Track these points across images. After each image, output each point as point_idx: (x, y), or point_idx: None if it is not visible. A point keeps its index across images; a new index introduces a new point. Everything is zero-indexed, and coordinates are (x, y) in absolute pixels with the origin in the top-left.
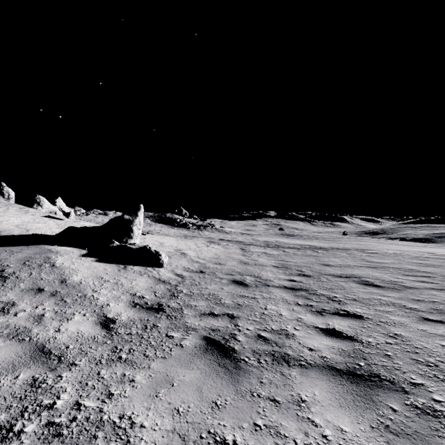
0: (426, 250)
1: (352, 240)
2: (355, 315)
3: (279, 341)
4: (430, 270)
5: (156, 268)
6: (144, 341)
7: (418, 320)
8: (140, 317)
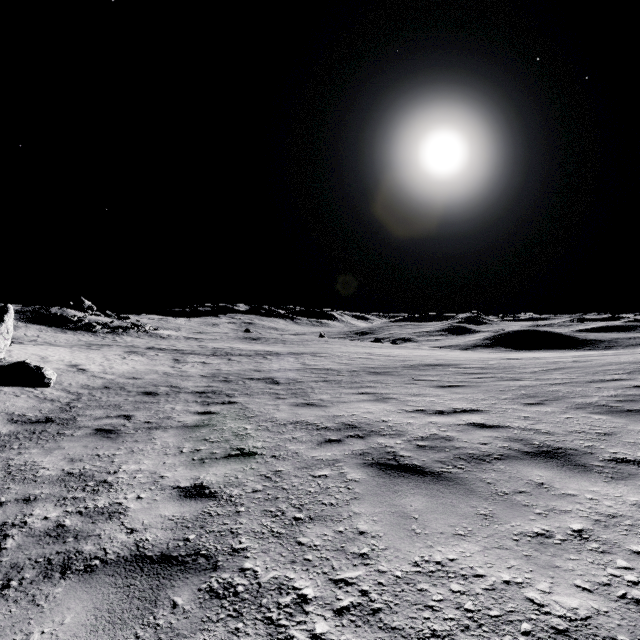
0: (372, 351)
1: (320, 343)
2: (234, 402)
3: (160, 422)
4: (338, 368)
5: (39, 387)
6: (35, 438)
7: (273, 399)
8: (25, 429)
